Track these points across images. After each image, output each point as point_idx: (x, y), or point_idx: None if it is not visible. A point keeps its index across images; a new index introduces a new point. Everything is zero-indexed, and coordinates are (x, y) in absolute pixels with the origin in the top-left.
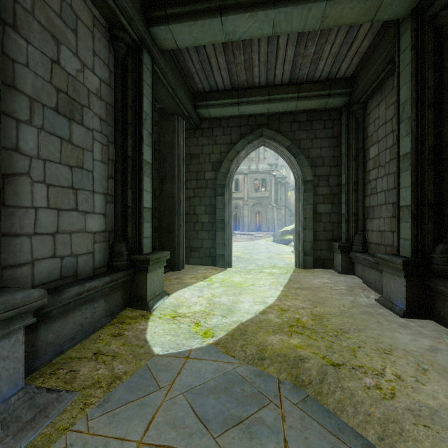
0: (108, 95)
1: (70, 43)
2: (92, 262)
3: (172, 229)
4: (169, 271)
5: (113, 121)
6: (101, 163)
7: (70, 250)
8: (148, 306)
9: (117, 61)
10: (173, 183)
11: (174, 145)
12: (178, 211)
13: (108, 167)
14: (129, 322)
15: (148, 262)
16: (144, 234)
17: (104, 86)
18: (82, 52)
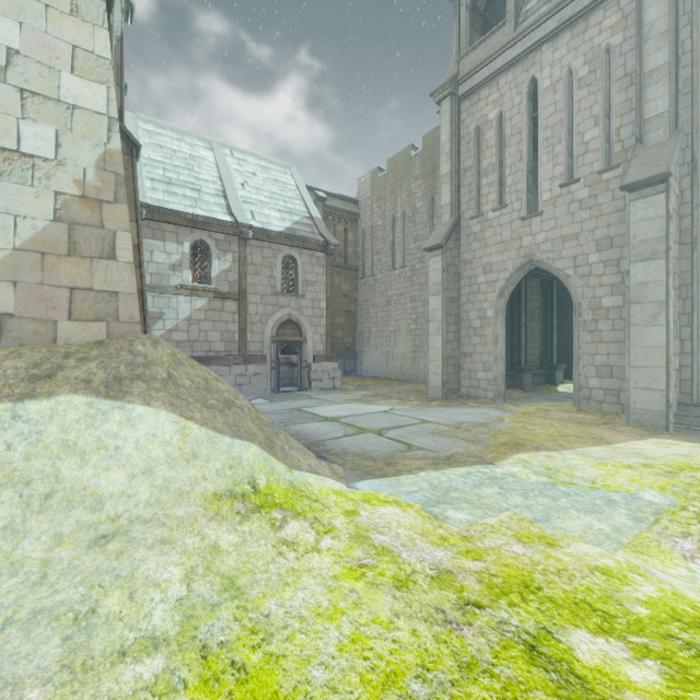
0: (540, 305)
1: (531, 298)
2: (536, 365)
3: (568, 355)
4: (566, 380)
5: (541, 314)
6: (538, 331)
7: (531, 360)
8: (556, 384)
9: (543, 291)
10: (569, 328)
11: (569, 305)
12: (571, 344)
13: (540, 332)
14: (549, 386)
15: (556, 367)
16: (554, 356)
17: (539, 303)
18: (534, 298)
